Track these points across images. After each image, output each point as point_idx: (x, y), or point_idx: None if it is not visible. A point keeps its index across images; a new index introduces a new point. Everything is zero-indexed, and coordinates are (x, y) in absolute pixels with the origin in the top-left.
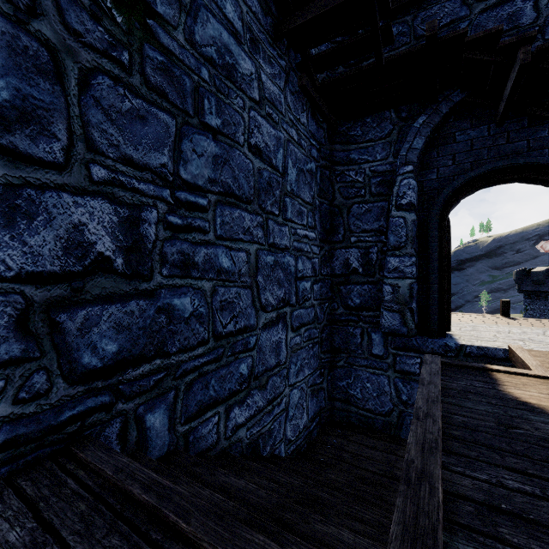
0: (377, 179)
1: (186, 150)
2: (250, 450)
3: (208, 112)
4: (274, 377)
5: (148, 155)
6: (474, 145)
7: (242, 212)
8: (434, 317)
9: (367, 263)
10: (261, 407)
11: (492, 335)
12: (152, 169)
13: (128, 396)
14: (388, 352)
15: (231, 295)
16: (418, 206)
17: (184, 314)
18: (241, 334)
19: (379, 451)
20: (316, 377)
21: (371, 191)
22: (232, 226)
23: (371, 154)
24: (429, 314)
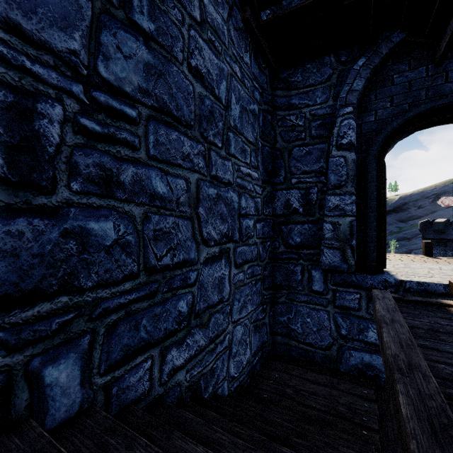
0: (317, 122)
1: (107, 44)
2: (190, 394)
3: (138, 11)
4: (216, 314)
5: (48, 32)
6: (412, 86)
7: (180, 135)
8: (373, 254)
9: (307, 203)
10: (202, 346)
11: (427, 272)
12: (54, 51)
13: (12, 346)
14: (327, 288)
15: (167, 225)
16: (356, 148)
17: (104, 241)
18: (179, 268)
19: (321, 386)
20: (259, 312)
21: (311, 134)
22: (169, 149)
23: (311, 99)
24: (368, 251)
